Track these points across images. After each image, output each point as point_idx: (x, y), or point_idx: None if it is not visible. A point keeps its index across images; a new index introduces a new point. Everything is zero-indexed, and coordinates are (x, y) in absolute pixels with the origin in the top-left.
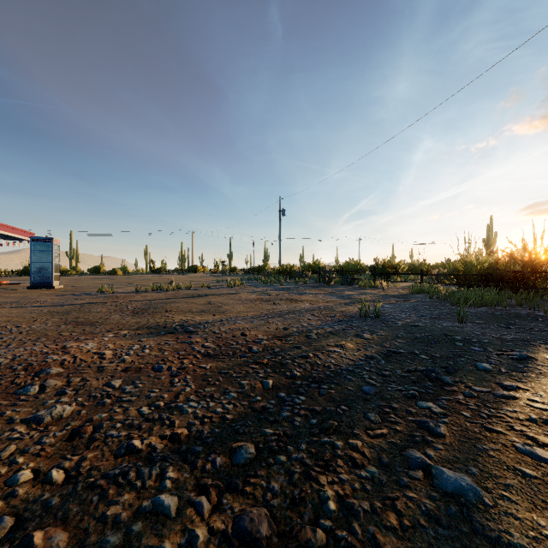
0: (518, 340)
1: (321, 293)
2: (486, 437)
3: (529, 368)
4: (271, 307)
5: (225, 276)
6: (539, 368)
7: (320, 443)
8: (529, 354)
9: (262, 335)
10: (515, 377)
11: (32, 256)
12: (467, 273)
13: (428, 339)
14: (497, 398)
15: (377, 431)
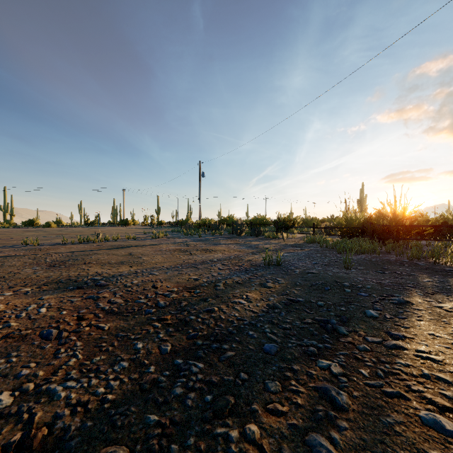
0: (394, 284)
1: (233, 243)
2: (388, 403)
3: (408, 313)
4: (188, 257)
5: (152, 228)
6: (415, 312)
7: (212, 435)
8: (405, 299)
9: (173, 286)
10: (398, 322)
11: None
12: (349, 226)
13: (322, 286)
14: (389, 350)
15: (277, 408)
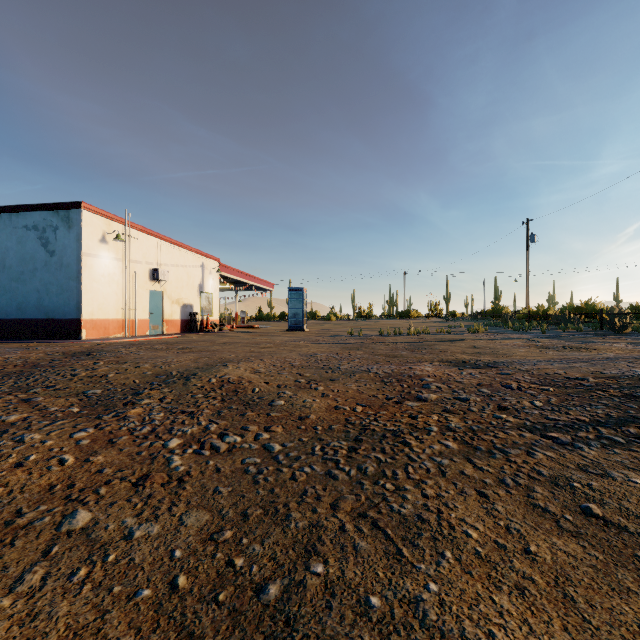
0: None
1: (619, 342)
2: None
3: None
4: (558, 354)
5: (448, 321)
6: None
7: None
8: None
9: (579, 375)
10: None
11: (289, 304)
12: None
13: None
14: None
15: None
